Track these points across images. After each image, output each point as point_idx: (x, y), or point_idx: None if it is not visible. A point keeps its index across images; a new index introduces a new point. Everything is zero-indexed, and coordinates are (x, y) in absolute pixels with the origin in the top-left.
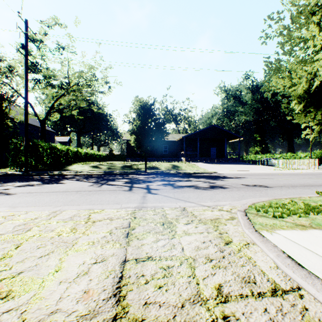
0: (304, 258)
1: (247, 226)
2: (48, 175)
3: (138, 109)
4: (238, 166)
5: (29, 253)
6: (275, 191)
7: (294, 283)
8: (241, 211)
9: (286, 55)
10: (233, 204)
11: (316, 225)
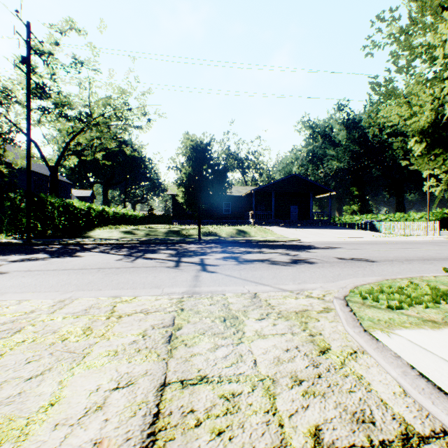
0: (445, 377)
1: (351, 322)
2: (60, 244)
3: (189, 151)
4: (329, 232)
5: (11, 372)
6: (384, 267)
7: (435, 422)
8: (339, 298)
9: (401, 72)
10: (326, 287)
11: None
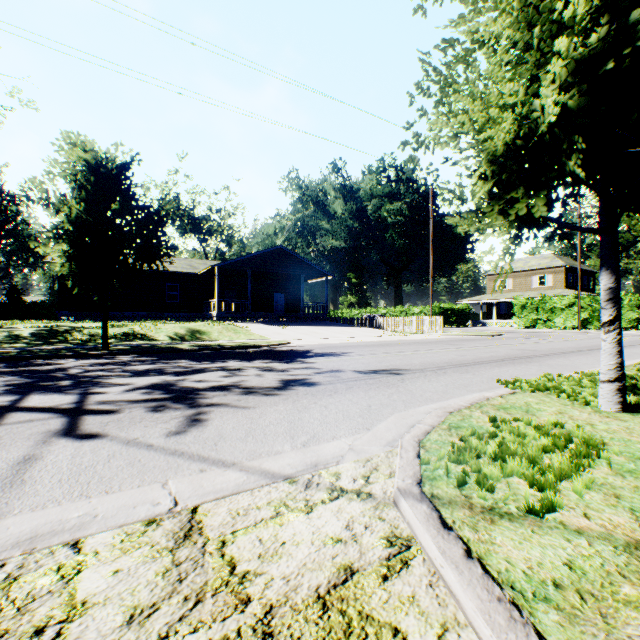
0: None
1: None
2: None
3: (80, 172)
4: (327, 330)
5: None
6: (421, 384)
7: None
8: (412, 494)
9: (460, 62)
10: (363, 449)
11: None
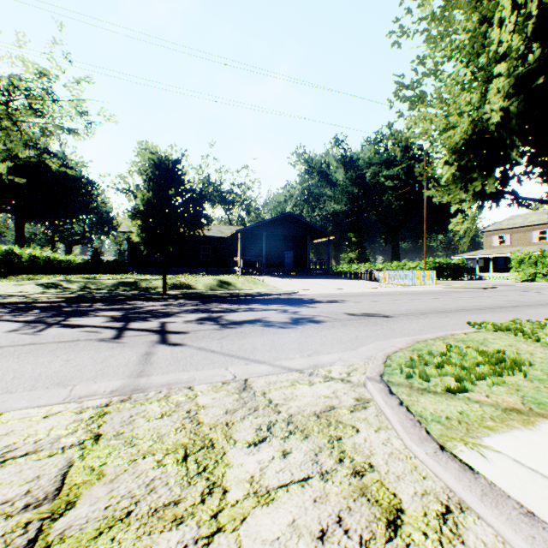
0: None
1: (413, 431)
2: None
3: (148, 169)
4: (329, 282)
5: None
6: (403, 324)
7: None
8: (375, 379)
9: (429, 75)
10: (348, 359)
11: (536, 404)
